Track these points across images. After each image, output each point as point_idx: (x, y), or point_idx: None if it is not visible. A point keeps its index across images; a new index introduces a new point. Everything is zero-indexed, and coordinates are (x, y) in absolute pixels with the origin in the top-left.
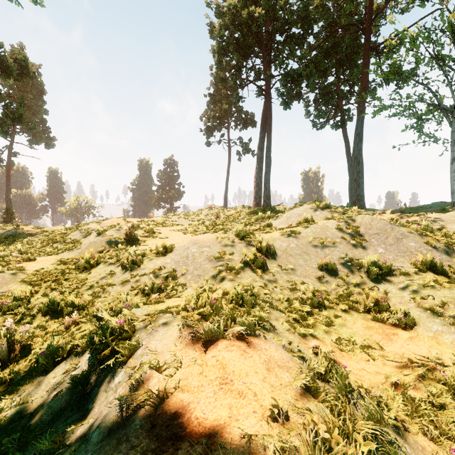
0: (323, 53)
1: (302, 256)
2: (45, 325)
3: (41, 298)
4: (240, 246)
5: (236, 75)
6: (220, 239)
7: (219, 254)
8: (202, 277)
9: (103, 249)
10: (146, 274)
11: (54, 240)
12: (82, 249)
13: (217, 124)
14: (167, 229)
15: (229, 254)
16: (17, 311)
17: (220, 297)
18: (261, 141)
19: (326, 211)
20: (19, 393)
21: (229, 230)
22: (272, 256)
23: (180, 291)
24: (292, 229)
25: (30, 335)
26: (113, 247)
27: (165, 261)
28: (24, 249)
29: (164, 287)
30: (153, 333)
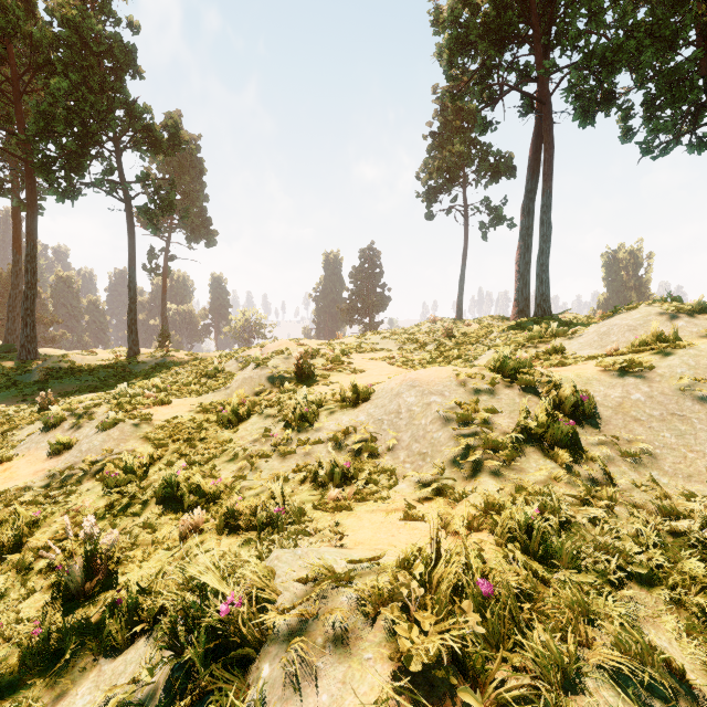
0: (668, 1)
1: (668, 423)
2: (157, 524)
3: (163, 470)
4: (509, 394)
5: (481, 85)
6: (464, 378)
7: (464, 410)
8: (429, 459)
9: (262, 390)
10: (322, 440)
11: (203, 373)
12: (231, 389)
13: (446, 180)
14: (363, 358)
15: (485, 411)
16: (125, 490)
17: (477, 520)
18: (529, 196)
19: (703, 318)
20: (63, 693)
21: (474, 360)
22: (588, 419)
23: (383, 485)
24: (623, 358)
25: (131, 539)
26: (277, 386)
27: (356, 417)
28: (163, 386)
29: (353, 473)
30: (304, 680)
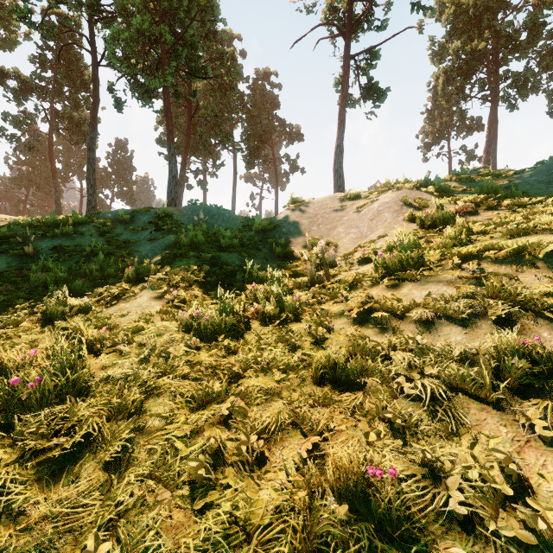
0: None
1: None
2: None
3: None
4: None
5: (459, 93)
6: None
7: None
8: None
9: None
10: None
11: None
12: None
13: (436, 138)
14: None
15: None
16: None
17: None
18: (488, 144)
19: None
20: None
21: None
22: None
23: None
24: None
25: None
26: None
27: None
28: None
29: None
30: None
